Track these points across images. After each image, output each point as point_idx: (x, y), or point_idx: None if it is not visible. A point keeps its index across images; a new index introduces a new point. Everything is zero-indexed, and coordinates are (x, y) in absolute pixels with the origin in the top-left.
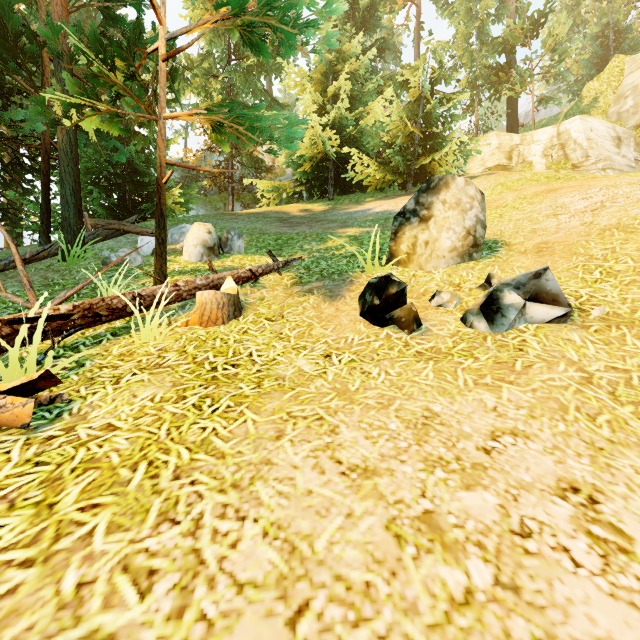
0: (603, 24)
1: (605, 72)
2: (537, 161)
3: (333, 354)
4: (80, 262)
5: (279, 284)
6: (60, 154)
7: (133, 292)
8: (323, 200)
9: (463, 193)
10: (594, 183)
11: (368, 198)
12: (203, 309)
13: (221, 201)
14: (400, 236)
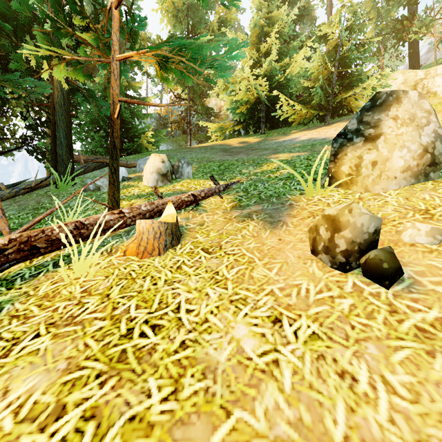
0: None
1: None
2: (441, 91)
3: (284, 317)
4: (67, 188)
5: (219, 207)
6: (56, 106)
7: (76, 221)
8: (257, 134)
9: (417, 107)
10: None
11: (293, 130)
12: (140, 239)
13: (183, 140)
14: (341, 157)
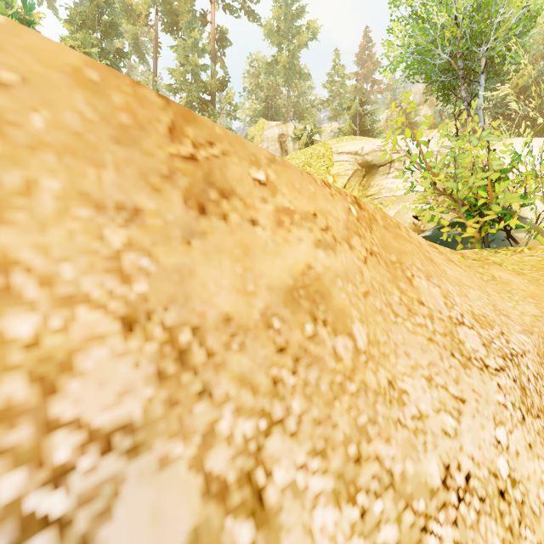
0: (266, 95)
1: (257, 125)
2: None
3: None
4: None
5: None
6: None
7: None
8: None
9: None
10: None
11: None
12: None
13: None
14: None
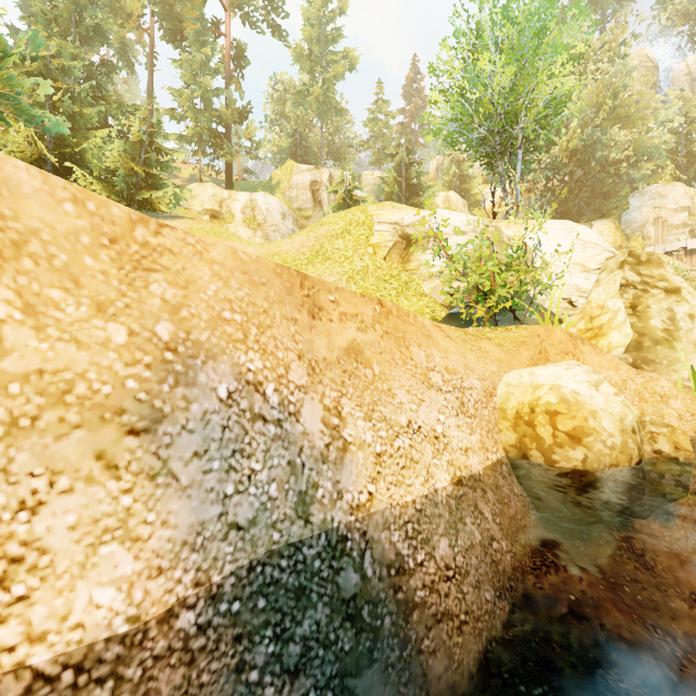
0: (294, 129)
1: (284, 167)
2: (237, 215)
3: None
4: None
5: None
6: None
7: None
8: None
9: None
10: (225, 242)
11: None
12: None
13: None
14: None
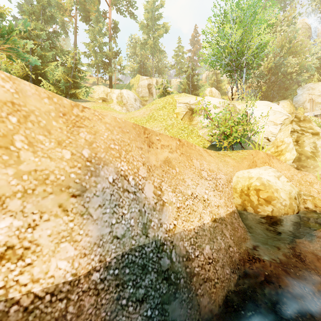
0: (140, 60)
1: (135, 78)
2: (114, 99)
3: None
4: None
5: None
6: None
7: None
8: None
9: None
10: (109, 112)
11: None
12: None
13: None
14: None
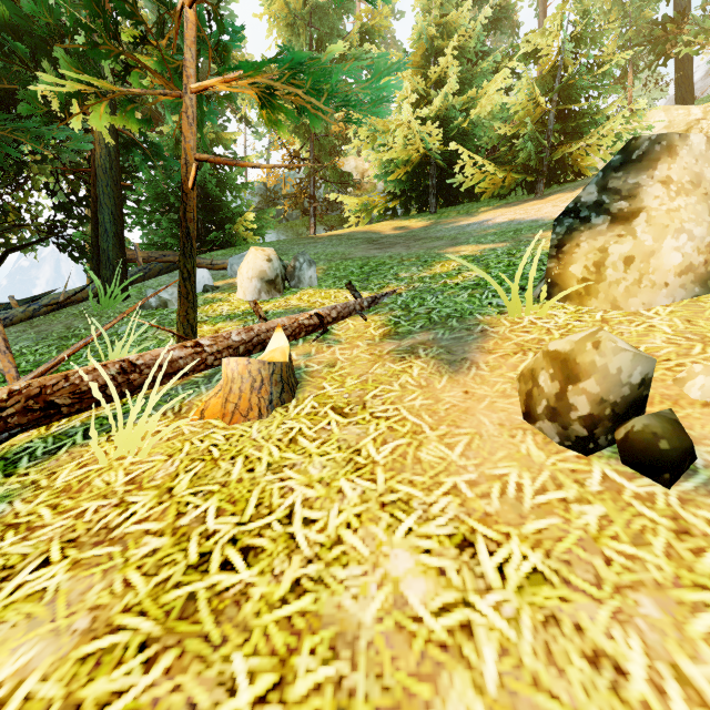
0: None
1: None
2: None
3: (478, 538)
4: (116, 305)
5: (361, 336)
6: (98, 172)
7: (122, 361)
8: (422, 215)
9: (705, 162)
10: None
11: (482, 207)
12: (227, 390)
13: (303, 225)
14: (568, 250)
